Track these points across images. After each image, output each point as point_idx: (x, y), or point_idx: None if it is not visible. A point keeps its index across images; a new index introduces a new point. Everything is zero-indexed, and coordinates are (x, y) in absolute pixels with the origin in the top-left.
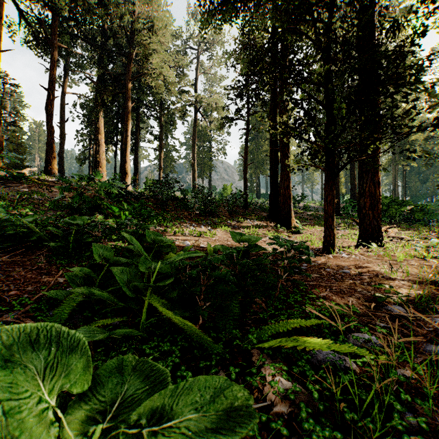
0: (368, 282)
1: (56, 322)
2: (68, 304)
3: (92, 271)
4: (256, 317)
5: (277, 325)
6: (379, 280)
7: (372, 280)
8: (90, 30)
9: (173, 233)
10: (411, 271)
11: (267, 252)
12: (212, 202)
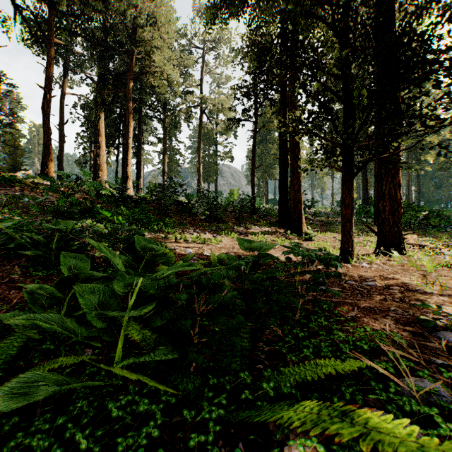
0: (401, 298)
1: (0, 361)
2: (22, 333)
3: (55, 290)
4: (271, 350)
5: (302, 368)
6: (413, 296)
7: (405, 295)
8: (90, 28)
9: (175, 240)
10: (447, 283)
11: (278, 261)
12: (217, 206)
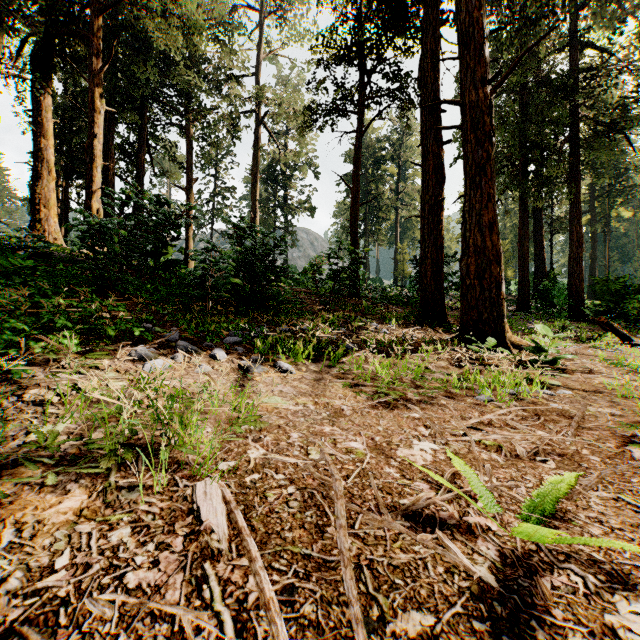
0: None
1: None
2: None
3: None
4: None
5: None
6: None
7: None
8: None
9: None
10: None
11: None
12: (273, 270)
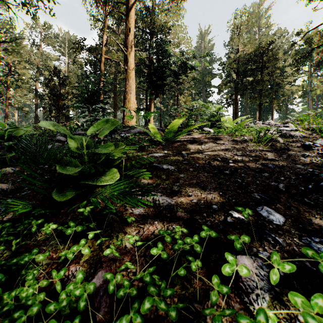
0: None
1: None
2: None
3: None
4: None
5: None
6: None
7: None
8: None
9: None
10: None
11: None
12: None
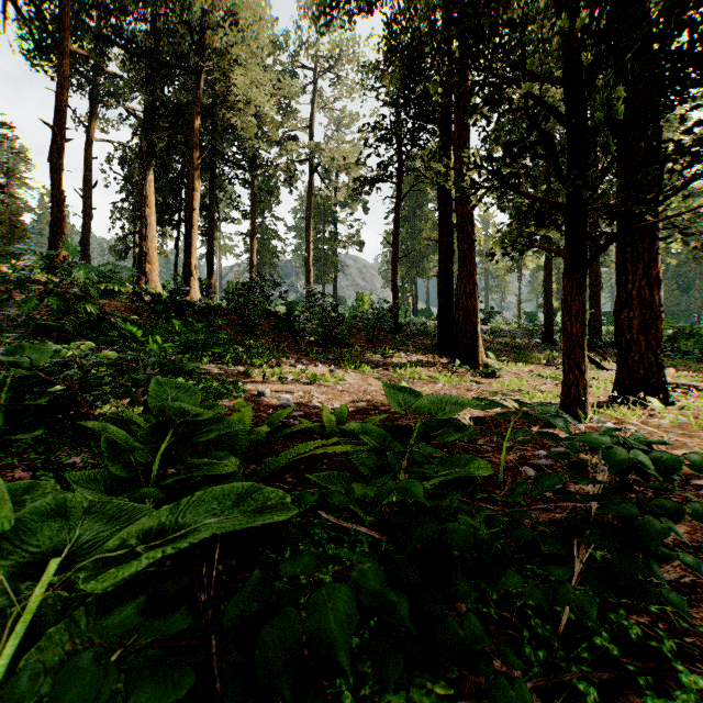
0: None
1: None
2: None
3: None
4: None
5: None
6: None
7: None
8: None
9: (262, 378)
10: None
11: None
12: (337, 320)
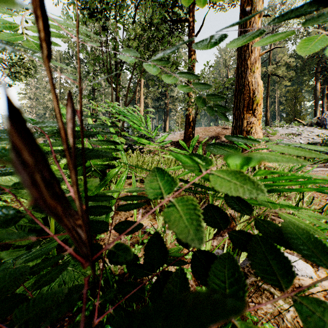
0: None
1: None
2: None
3: None
4: None
5: None
6: None
7: None
8: None
9: None
10: None
11: None
12: None
